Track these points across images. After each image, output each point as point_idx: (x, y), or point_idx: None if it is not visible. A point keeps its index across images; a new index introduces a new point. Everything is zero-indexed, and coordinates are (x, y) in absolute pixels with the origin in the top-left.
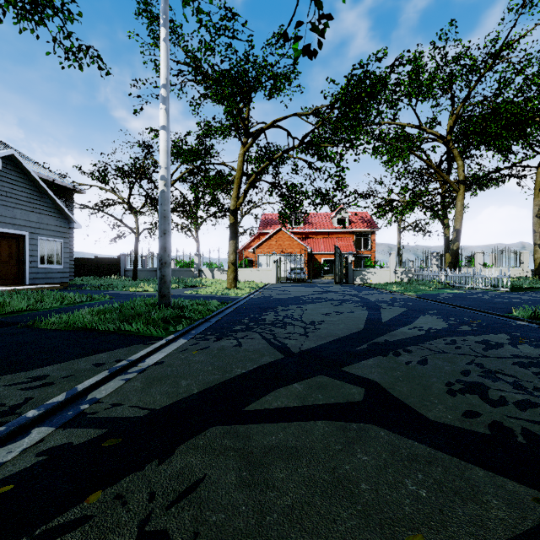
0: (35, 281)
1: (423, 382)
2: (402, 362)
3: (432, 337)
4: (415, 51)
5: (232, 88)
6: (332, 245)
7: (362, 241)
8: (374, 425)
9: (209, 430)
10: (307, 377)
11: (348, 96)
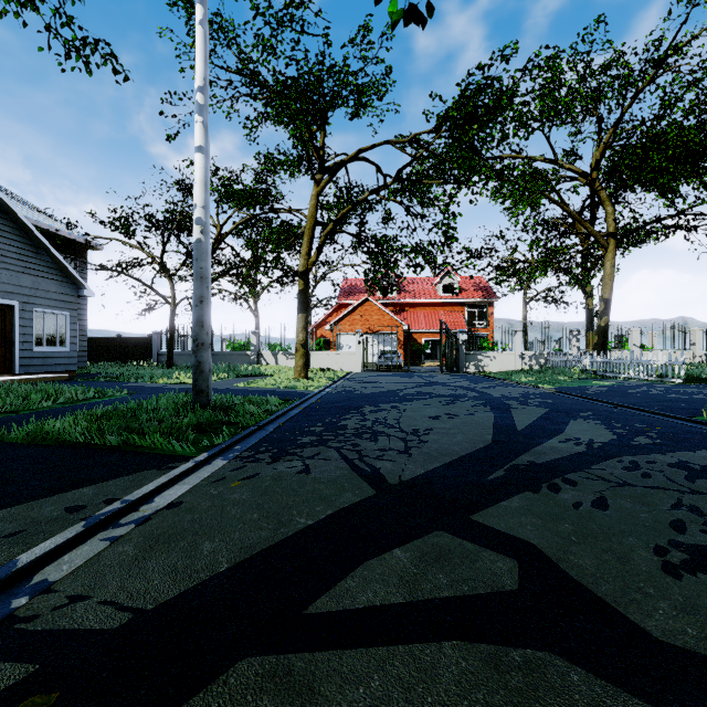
0: (29, 369)
1: (615, 546)
2: (566, 504)
3: (600, 457)
4: (550, 56)
5: (301, 101)
6: (435, 320)
7: (476, 315)
8: (553, 655)
9: (235, 669)
10: (416, 535)
11: (461, 113)
